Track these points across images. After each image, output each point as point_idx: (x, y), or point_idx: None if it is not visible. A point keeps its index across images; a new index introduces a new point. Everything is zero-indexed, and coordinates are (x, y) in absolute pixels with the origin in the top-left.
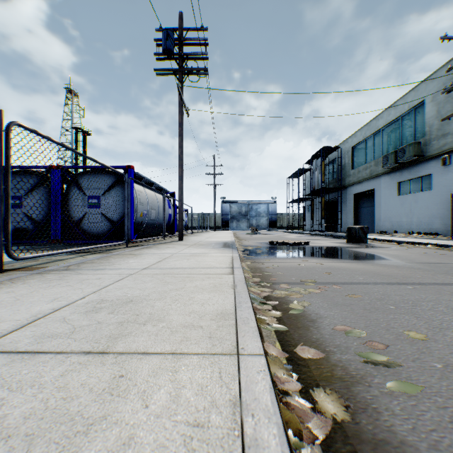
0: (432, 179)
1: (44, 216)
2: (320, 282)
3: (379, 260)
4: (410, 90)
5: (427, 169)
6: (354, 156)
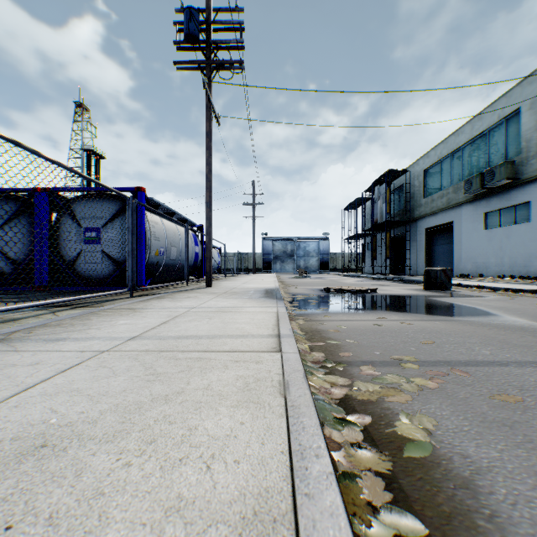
0: (531, 208)
1: (27, 254)
2: (423, 360)
3: (486, 316)
4: (500, 97)
5: (524, 196)
6: (426, 181)
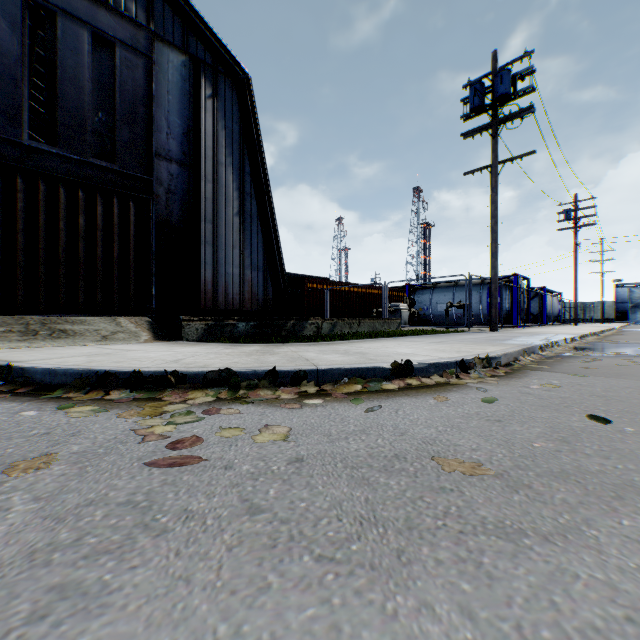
0: None
1: None
2: None
3: None
4: None
5: None
6: None
